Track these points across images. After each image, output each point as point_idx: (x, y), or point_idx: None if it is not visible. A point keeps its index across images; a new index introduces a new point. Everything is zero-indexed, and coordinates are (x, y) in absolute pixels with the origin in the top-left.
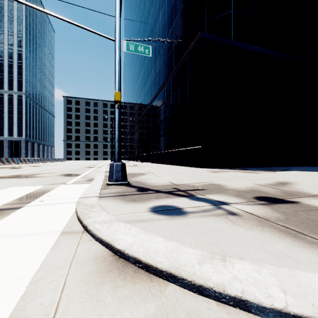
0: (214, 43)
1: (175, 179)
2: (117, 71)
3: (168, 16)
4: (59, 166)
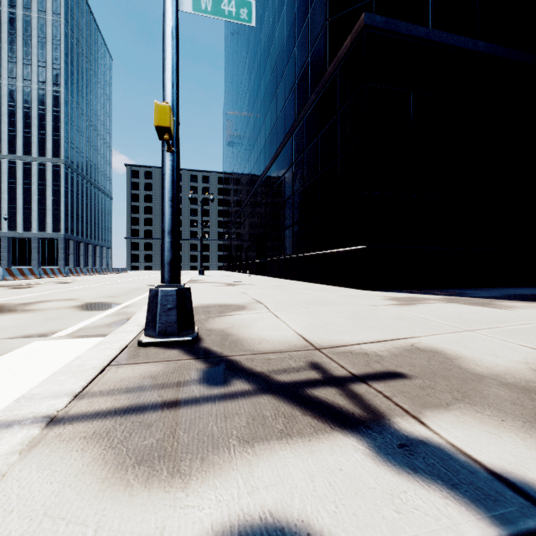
0: (394, 37)
1: (313, 324)
2: (168, 58)
3: (300, 0)
4: (103, 283)
